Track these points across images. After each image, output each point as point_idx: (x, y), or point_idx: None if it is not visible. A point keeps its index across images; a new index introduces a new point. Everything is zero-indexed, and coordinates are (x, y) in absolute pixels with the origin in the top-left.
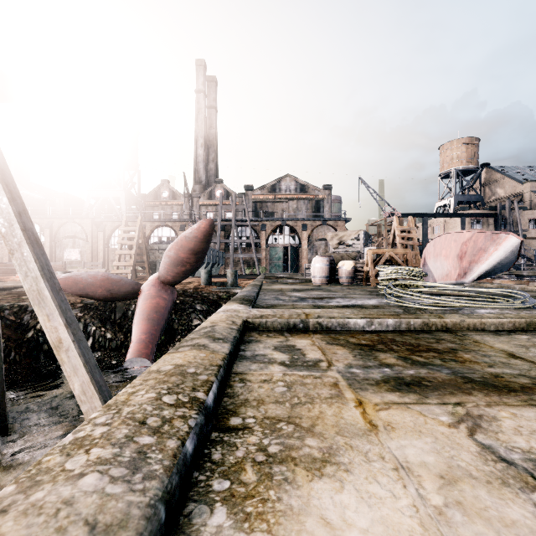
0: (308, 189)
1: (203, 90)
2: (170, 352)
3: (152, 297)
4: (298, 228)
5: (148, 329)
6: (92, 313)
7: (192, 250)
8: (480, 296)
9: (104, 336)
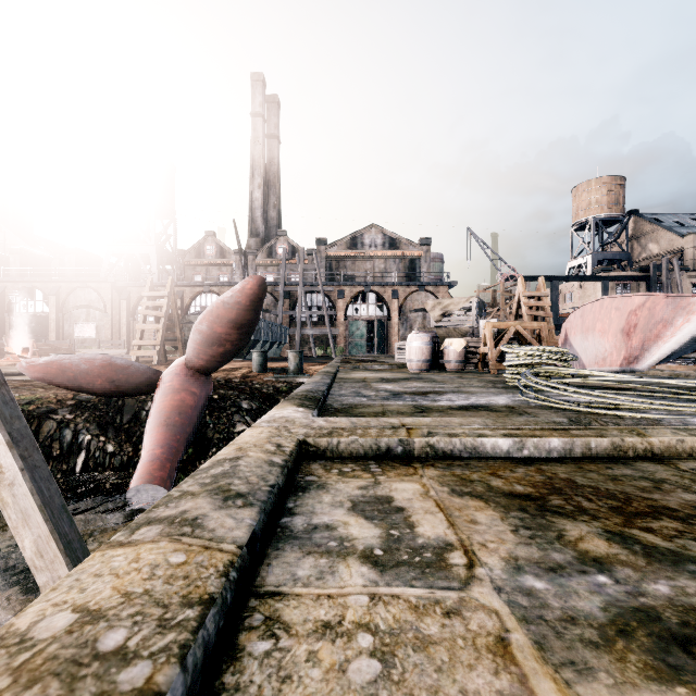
0: (400, 244)
1: (260, 113)
2: (113, 540)
3: (174, 392)
4: (387, 295)
5: (166, 440)
6: (87, 415)
7: (233, 323)
8: (657, 390)
9: (103, 449)
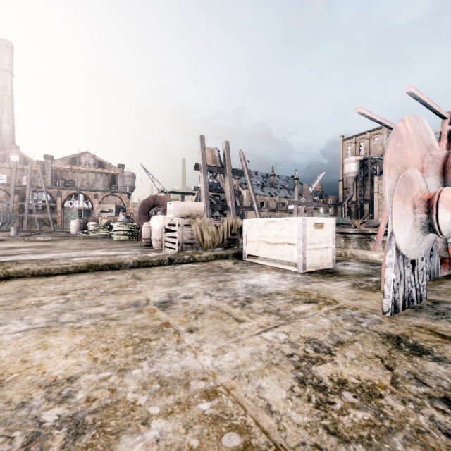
0: (106, 166)
1: None
2: None
3: None
4: (91, 196)
5: None
6: None
7: None
8: None
9: None
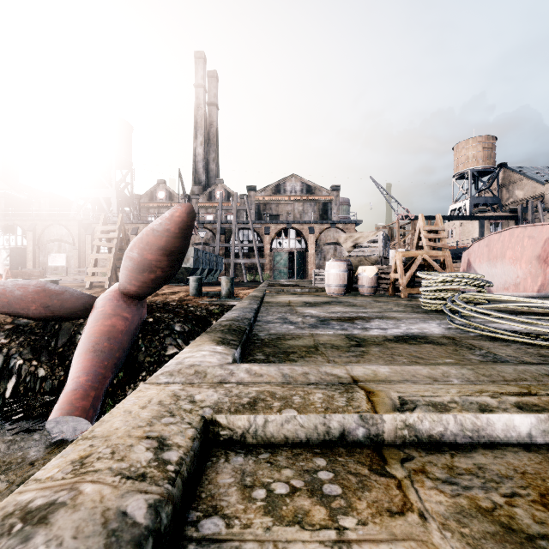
0: (315, 190)
1: (202, 84)
2: None
3: (105, 317)
4: (305, 231)
5: (92, 366)
6: (22, 339)
7: (163, 250)
8: None
9: (34, 373)
